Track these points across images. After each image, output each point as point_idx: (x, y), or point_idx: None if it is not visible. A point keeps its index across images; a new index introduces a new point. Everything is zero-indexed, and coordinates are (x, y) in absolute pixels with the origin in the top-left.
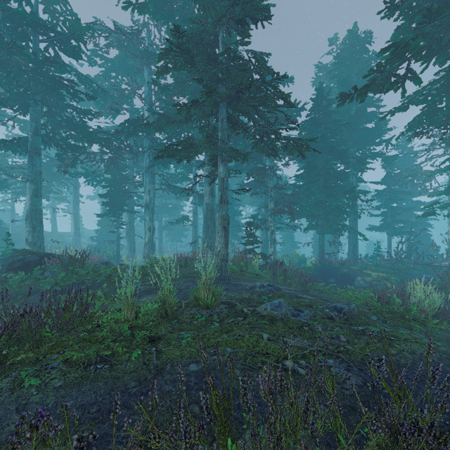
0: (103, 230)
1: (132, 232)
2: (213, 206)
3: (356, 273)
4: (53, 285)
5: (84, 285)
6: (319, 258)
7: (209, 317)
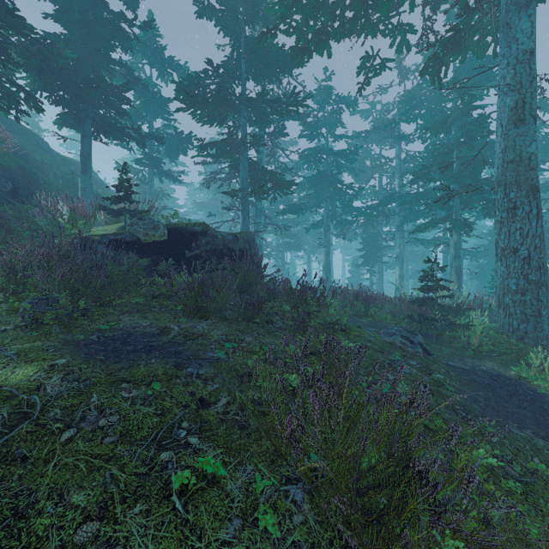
0: (352, 278)
1: (381, 279)
2: None
3: None
4: None
5: None
6: None
7: None
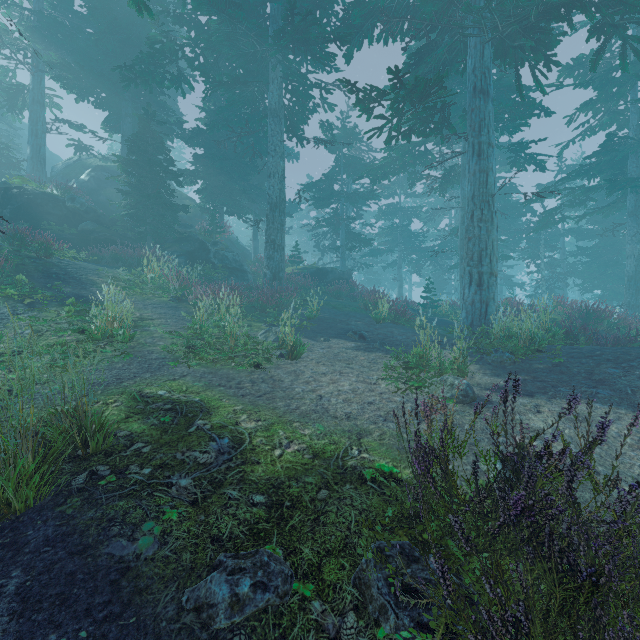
0: None
1: None
2: None
3: None
4: None
5: None
6: None
7: None
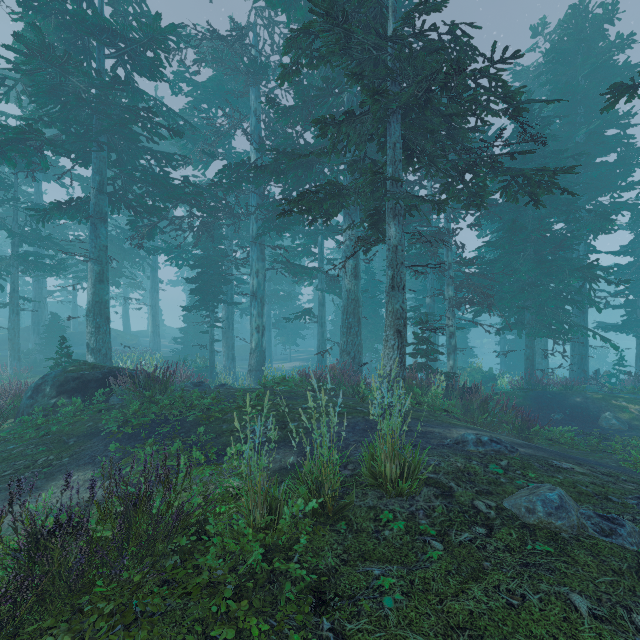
0: (190, 328)
1: (231, 332)
2: (357, 294)
3: (600, 404)
4: (121, 423)
5: (169, 426)
6: (526, 377)
7: (411, 520)
